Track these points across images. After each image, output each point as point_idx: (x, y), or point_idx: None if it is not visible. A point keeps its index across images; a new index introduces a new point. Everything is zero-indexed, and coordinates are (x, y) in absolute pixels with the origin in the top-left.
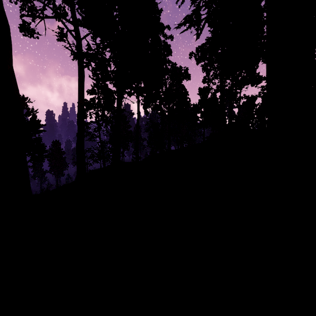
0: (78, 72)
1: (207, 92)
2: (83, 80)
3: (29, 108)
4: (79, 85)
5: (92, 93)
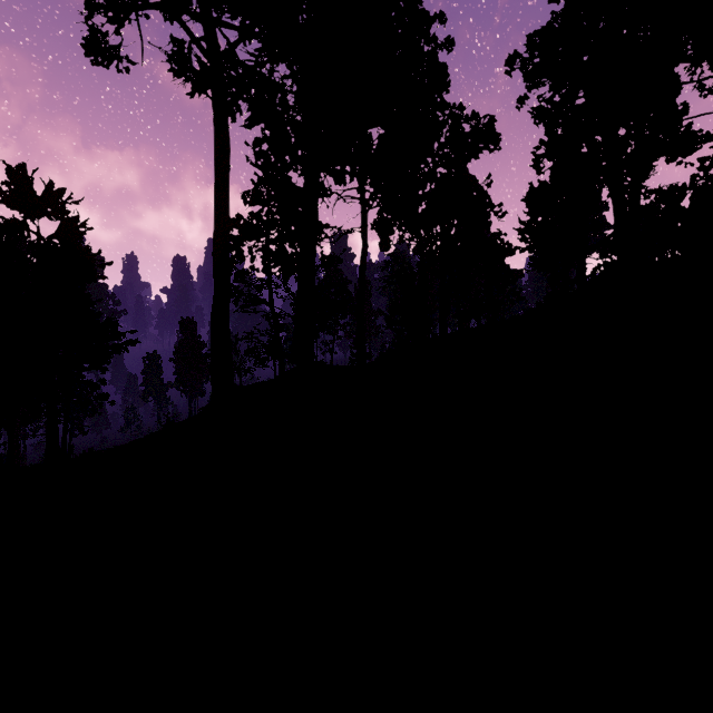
0: (215, 140)
1: (578, 146)
2: (226, 161)
3: (69, 218)
4: (217, 172)
5: (254, 201)
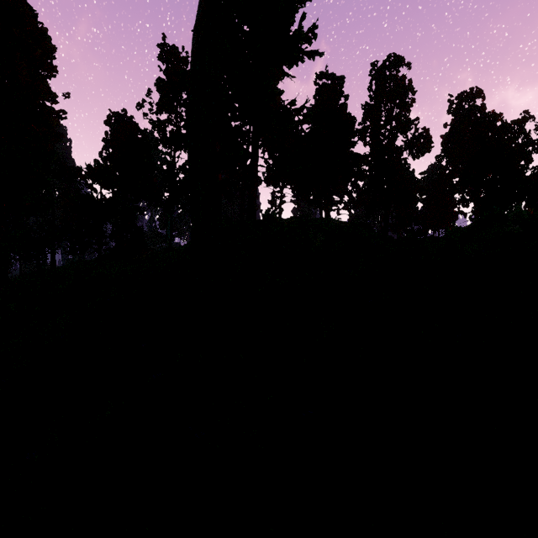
0: None
1: None
2: None
3: None
4: None
5: None
